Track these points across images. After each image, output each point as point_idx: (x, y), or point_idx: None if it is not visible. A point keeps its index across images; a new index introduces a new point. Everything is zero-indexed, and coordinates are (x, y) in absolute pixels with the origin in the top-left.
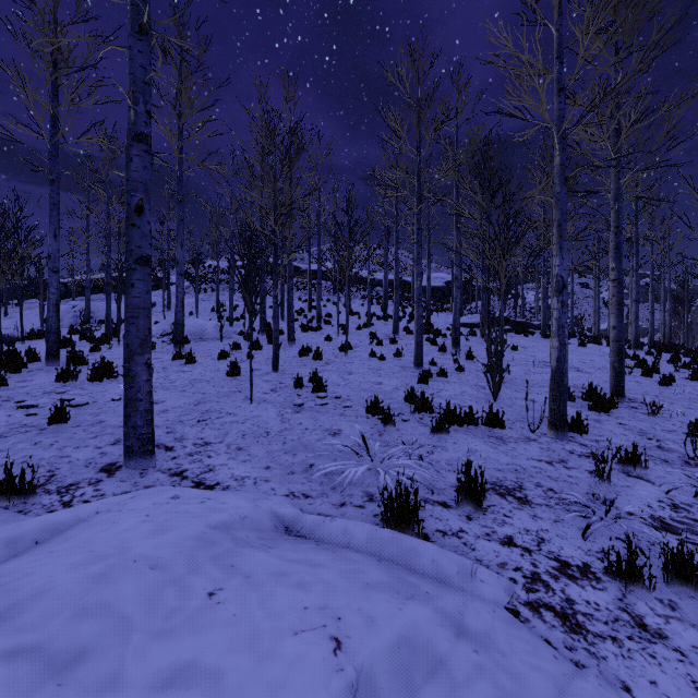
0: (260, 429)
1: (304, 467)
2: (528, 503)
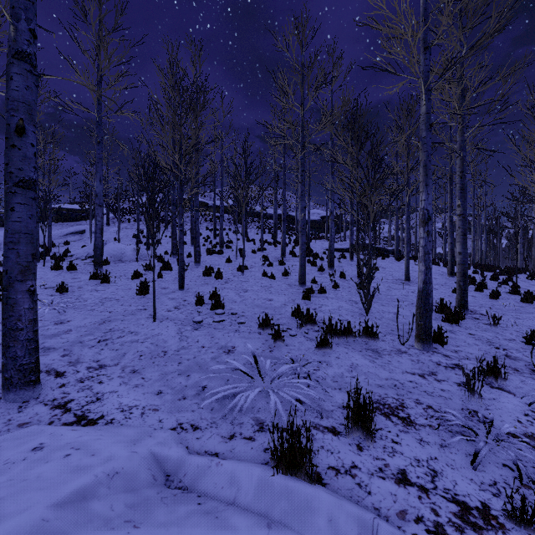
0: (158, 348)
1: (197, 390)
2: (412, 424)
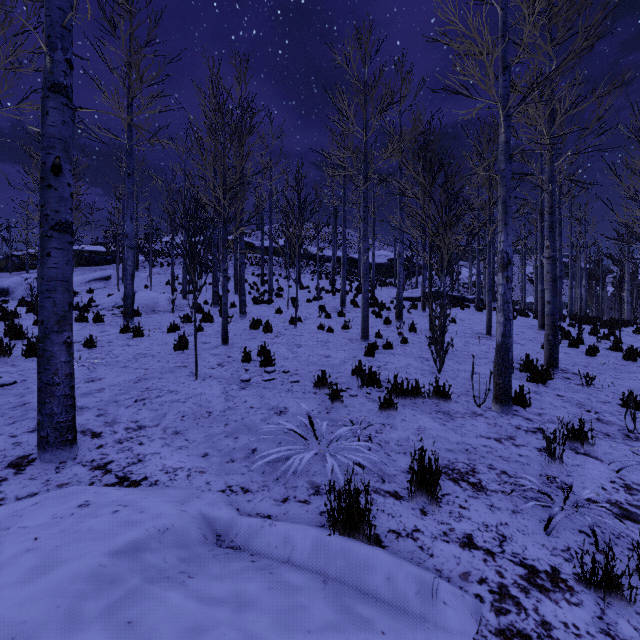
0: (201, 408)
1: (246, 453)
2: (483, 489)
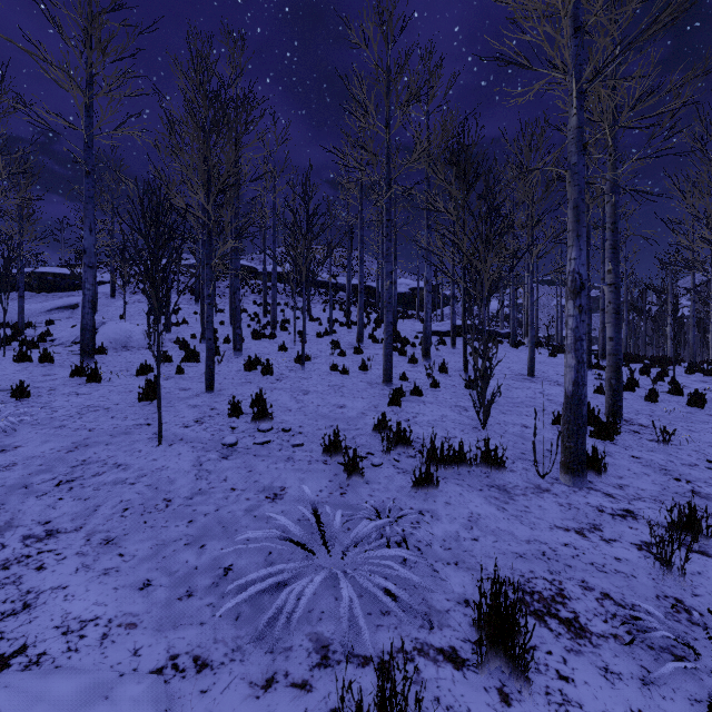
0: (157, 494)
1: (214, 576)
2: (585, 633)
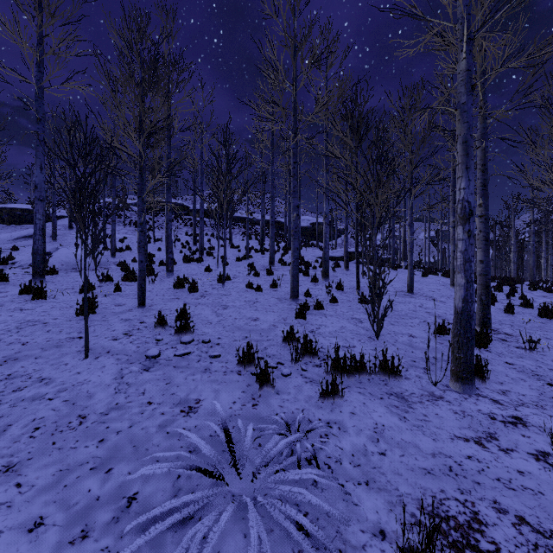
0: (72, 410)
1: (116, 508)
2: None
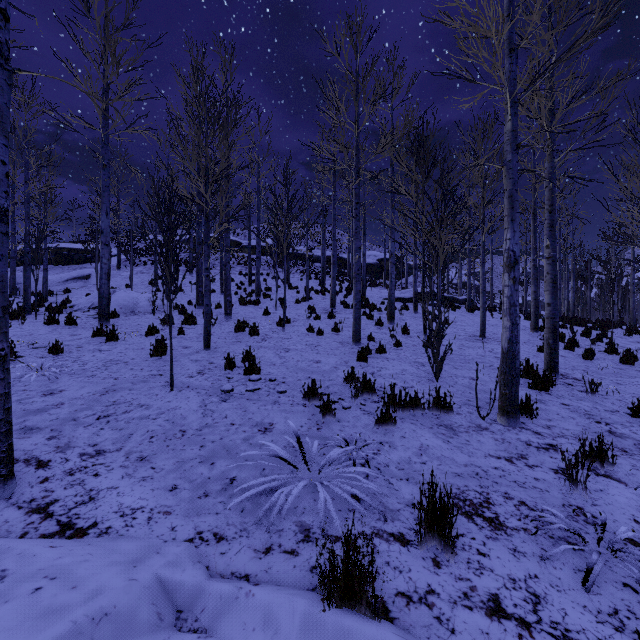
0: (174, 426)
1: (223, 483)
2: (502, 527)
